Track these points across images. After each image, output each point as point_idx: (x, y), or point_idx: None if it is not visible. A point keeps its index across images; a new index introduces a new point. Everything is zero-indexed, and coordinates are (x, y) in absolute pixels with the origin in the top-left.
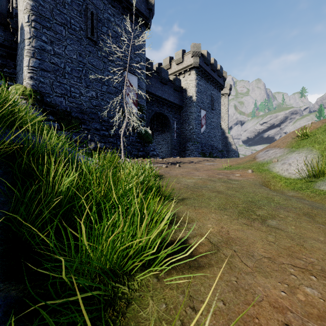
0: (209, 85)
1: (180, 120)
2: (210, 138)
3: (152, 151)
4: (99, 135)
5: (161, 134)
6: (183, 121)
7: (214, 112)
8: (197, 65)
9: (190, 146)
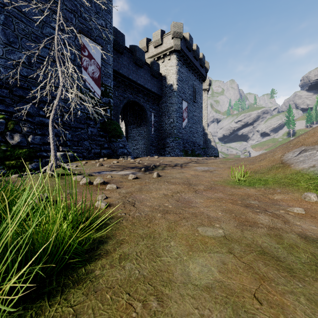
0: (191, 74)
1: (158, 112)
2: (192, 133)
3: (121, 148)
4: (31, 122)
5: (137, 128)
6: (162, 114)
7: (196, 105)
8: (179, 49)
9: (171, 143)
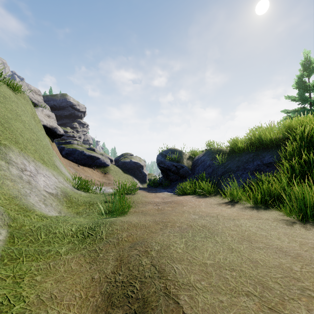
0: None
1: None
2: None
3: None
4: None
5: None
6: None
7: None
8: None
9: None
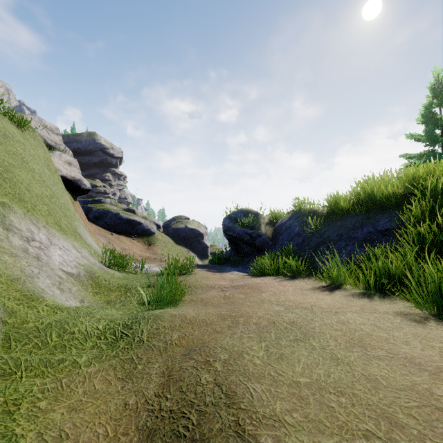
0: None
1: None
2: None
3: None
4: None
5: None
6: None
7: None
8: None
9: None
